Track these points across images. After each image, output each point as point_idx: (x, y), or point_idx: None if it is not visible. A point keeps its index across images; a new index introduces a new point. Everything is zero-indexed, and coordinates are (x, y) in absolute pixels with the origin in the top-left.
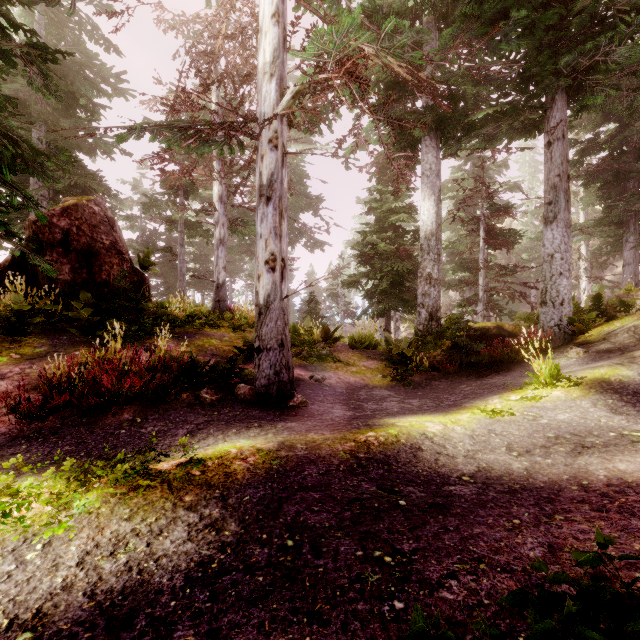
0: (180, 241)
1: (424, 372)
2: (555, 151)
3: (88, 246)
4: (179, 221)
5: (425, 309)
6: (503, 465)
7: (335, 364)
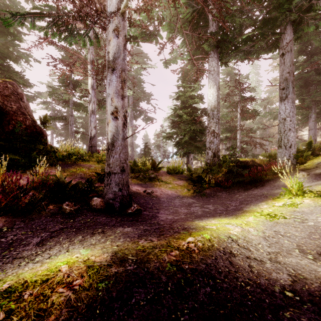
0: (70, 113)
1: (211, 187)
2: (286, 58)
3: (0, 108)
4: (70, 102)
5: (211, 150)
6: (310, 272)
7: (159, 183)
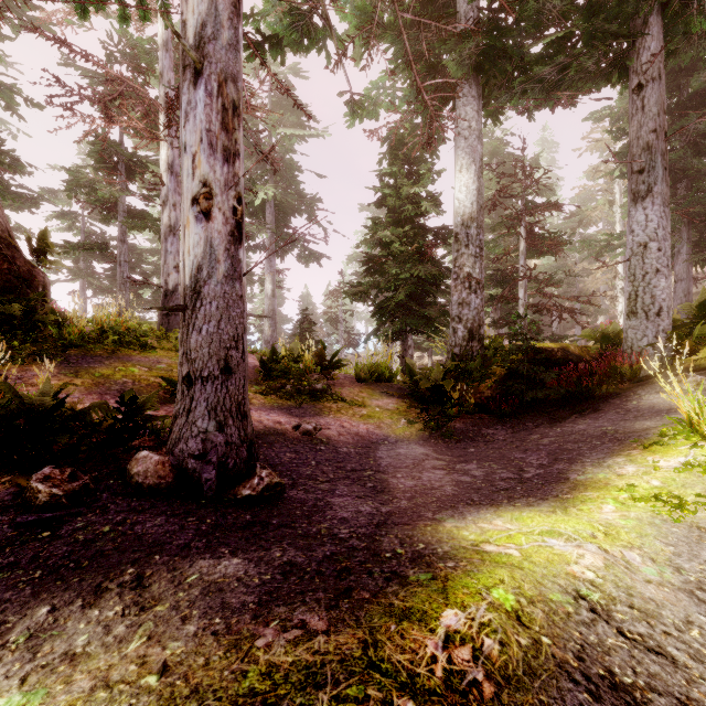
0: (120, 235)
1: (467, 414)
2: (649, 96)
3: None
4: (118, 208)
5: (463, 324)
6: None
7: (336, 404)
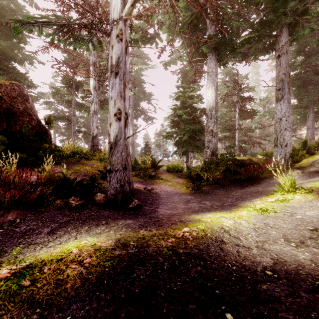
0: (73, 113)
1: (209, 185)
2: (282, 60)
3: (8, 109)
4: (72, 102)
5: (209, 149)
6: (291, 256)
7: (159, 180)
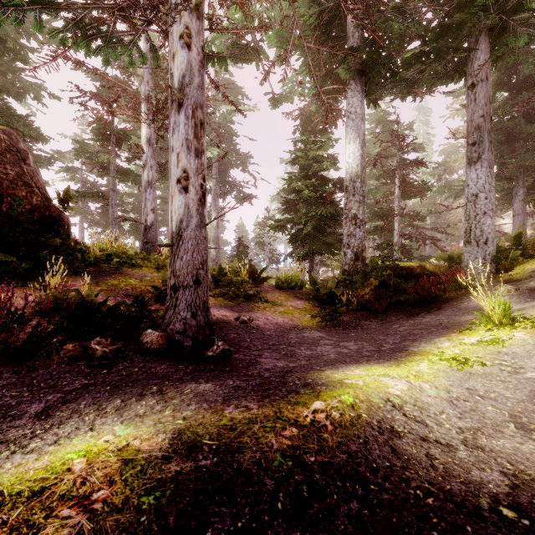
0: (112, 186)
1: (352, 311)
2: (479, 92)
3: None
4: (111, 167)
5: (351, 249)
6: None
7: (262, 304)
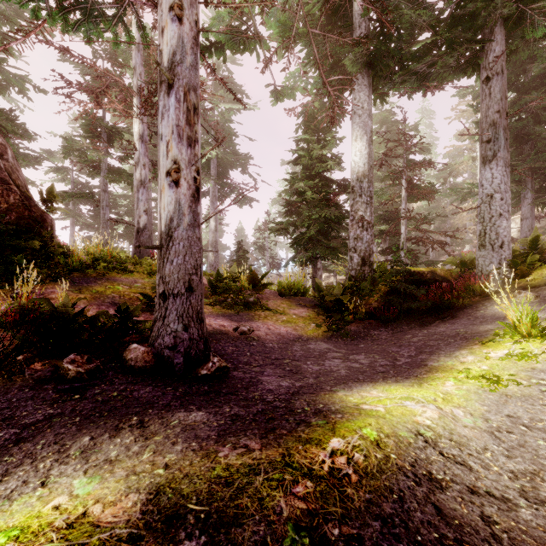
0: (103, 187)
1: (360, 320)
2: (494, 86)
3: None
4: (101, 166)
5: (357, 253)
6: None
7: (263, 312)
